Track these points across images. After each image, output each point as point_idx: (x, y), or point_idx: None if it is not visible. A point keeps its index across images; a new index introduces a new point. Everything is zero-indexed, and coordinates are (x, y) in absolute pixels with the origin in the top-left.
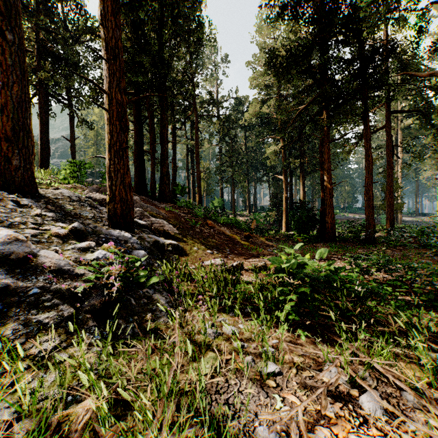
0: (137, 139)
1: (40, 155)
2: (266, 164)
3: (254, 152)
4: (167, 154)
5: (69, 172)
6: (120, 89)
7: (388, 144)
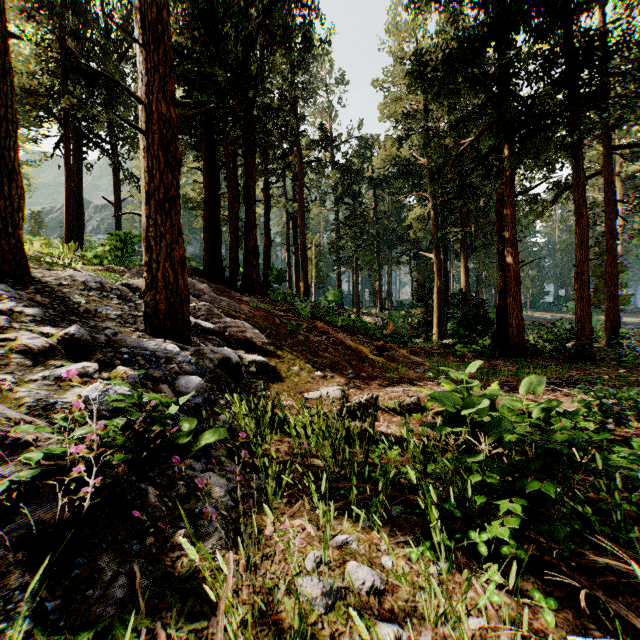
0: (208, 197)
1: (66, 223)
2: (407, 236)
3: (389, 219)
4: (254, 219)
5: (109, 249)
6: (165, 95)
7: (608, 198)
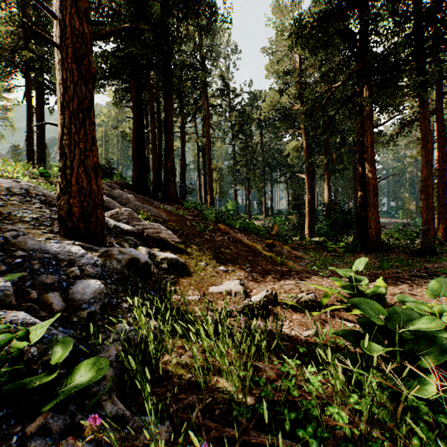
0: (135, 128)
1: (28, 149)
2: (285, 162)
3: (271, 150)
4: (172, 146)
5: None
6: (78, 11)
7: (439, 131)
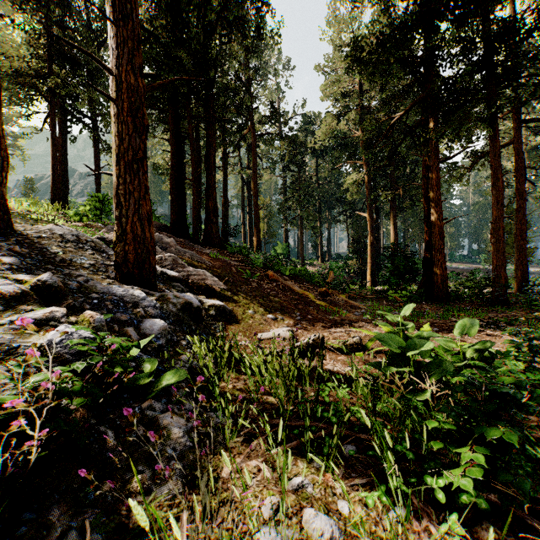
0: (174, 163)
1: (52, 186)
2: (344, 198)
3: (328, 184)
4: (214, 183)
5: (89, 208)
6: (133, 67)
7: (518, 165)
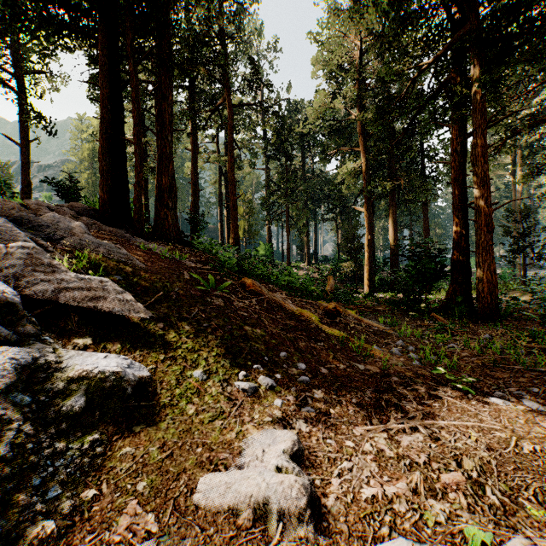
0: (104, 115)
1: None
2: (335, 193)
3: (316, 178)
4: (171, 152)
5: None
6: None
7: None
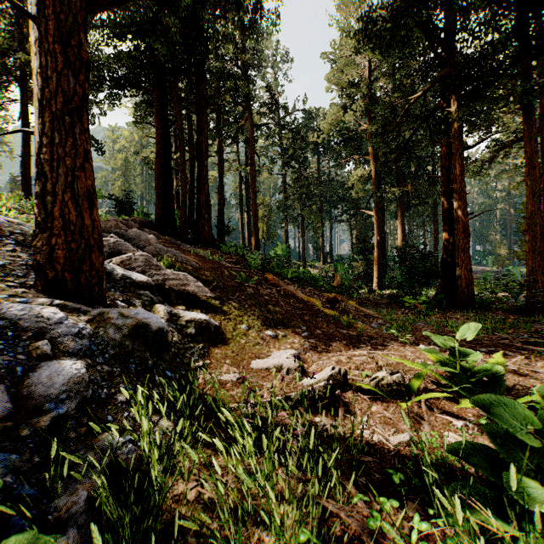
0: (159, 150)
1: (23, 178)
2: (348, 197)
3: (331, 182)
4: (206, 174)
5: None
6: None
7: None
